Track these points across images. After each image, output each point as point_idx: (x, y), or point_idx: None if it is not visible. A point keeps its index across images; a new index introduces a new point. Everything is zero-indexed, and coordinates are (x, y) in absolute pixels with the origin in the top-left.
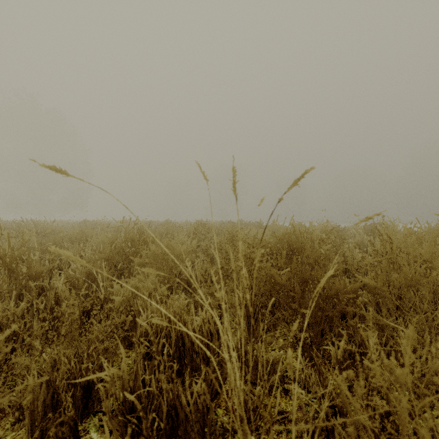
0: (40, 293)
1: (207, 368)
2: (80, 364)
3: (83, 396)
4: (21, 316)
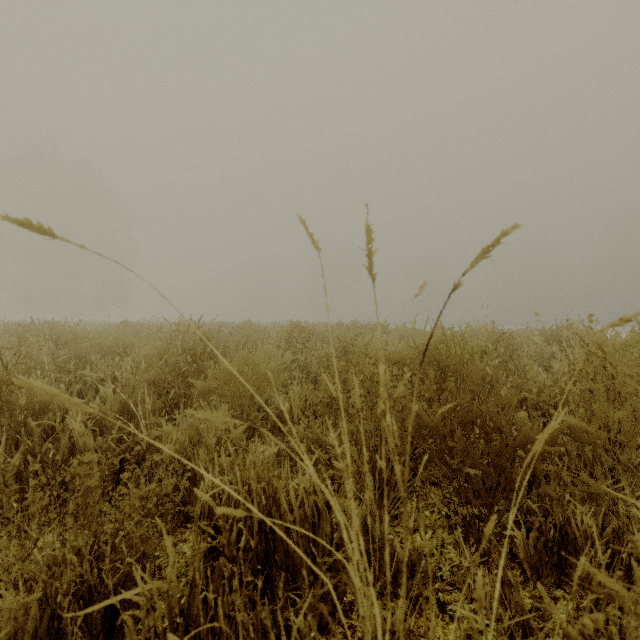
0: (49, 436)
1: (320, 604)
2: (101, 562)
3: (105, 617)
4: (15, 474)
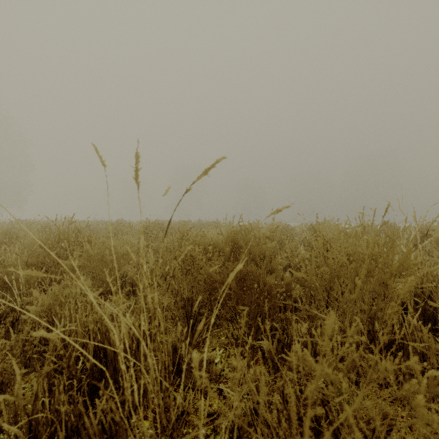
0: None
1: (100, 383)
2: None
3: None
4: None
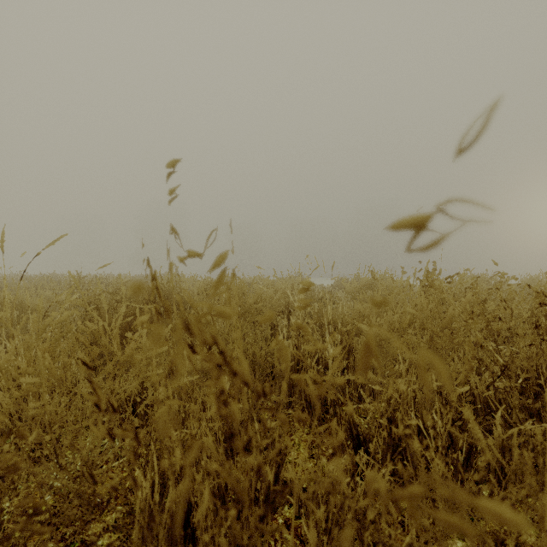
0: None
1: None
2: None
3: None
4: None
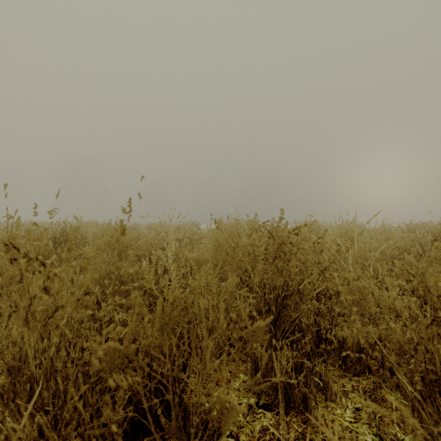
0: None
1: None
2: None
3: None
4: None
